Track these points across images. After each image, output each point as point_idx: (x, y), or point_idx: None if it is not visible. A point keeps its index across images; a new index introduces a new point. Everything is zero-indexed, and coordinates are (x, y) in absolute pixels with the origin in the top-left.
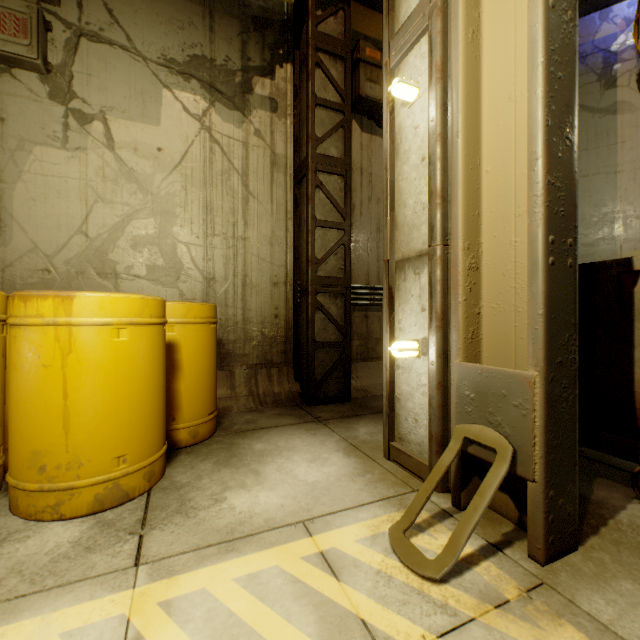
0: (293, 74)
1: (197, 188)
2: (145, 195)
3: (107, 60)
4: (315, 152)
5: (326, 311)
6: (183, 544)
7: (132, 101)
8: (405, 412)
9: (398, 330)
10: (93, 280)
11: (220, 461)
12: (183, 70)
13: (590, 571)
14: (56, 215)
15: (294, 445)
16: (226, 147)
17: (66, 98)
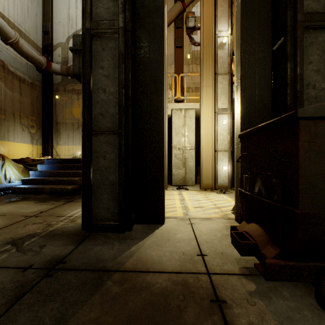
0: None
1: None
2: None
3: None
4: None
5: None
6: None
7: None
8: None
9: None
10: None
11: None
12: None
13: (233, 223)
14: None
15: None
16: None
17: None
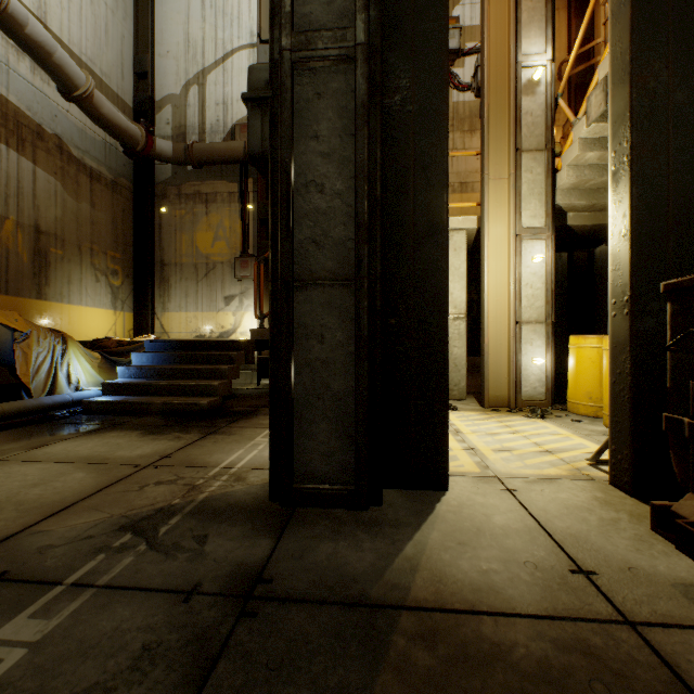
0: None
1: None
2: None
3: None
4: None
5: None
6: (599, 439)
7: None
8: None
9: None
10: None
11: None
12: None
13: (608, 492)
14: None
15: None
16: None
17: None
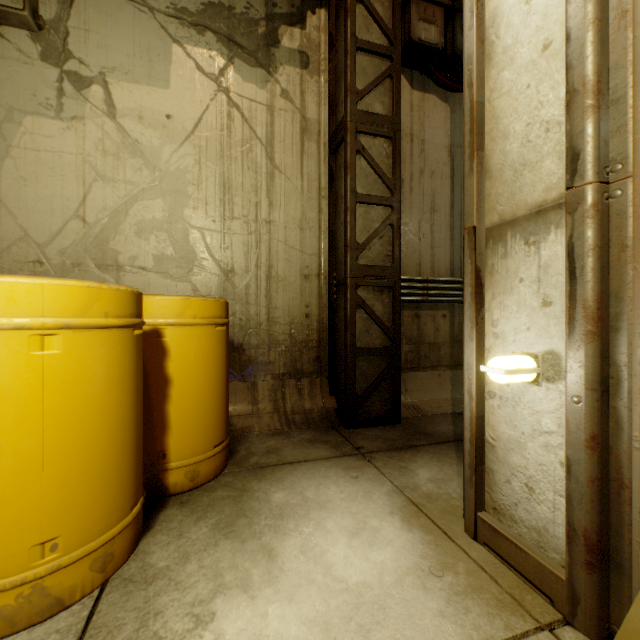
0: (328, 21)
1: (213, 162)
2: (152, 171)
3: (107, 12)
4: (355, 108)
5: (369, 309)
6: None
7: (136, 60)
8: (506, 469)
9: (491, 337)
10: (91, 273)
11: (221, 524)
12: (196, 21)
13: None
14: (49, 197)
15: (328, 498)
16: (247, 112)
17: (60, 59)
